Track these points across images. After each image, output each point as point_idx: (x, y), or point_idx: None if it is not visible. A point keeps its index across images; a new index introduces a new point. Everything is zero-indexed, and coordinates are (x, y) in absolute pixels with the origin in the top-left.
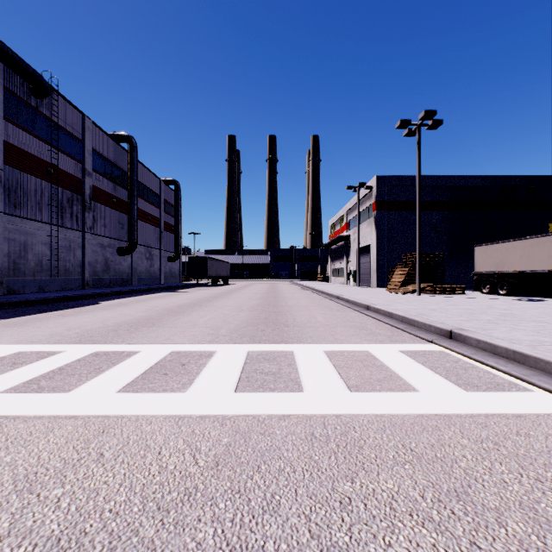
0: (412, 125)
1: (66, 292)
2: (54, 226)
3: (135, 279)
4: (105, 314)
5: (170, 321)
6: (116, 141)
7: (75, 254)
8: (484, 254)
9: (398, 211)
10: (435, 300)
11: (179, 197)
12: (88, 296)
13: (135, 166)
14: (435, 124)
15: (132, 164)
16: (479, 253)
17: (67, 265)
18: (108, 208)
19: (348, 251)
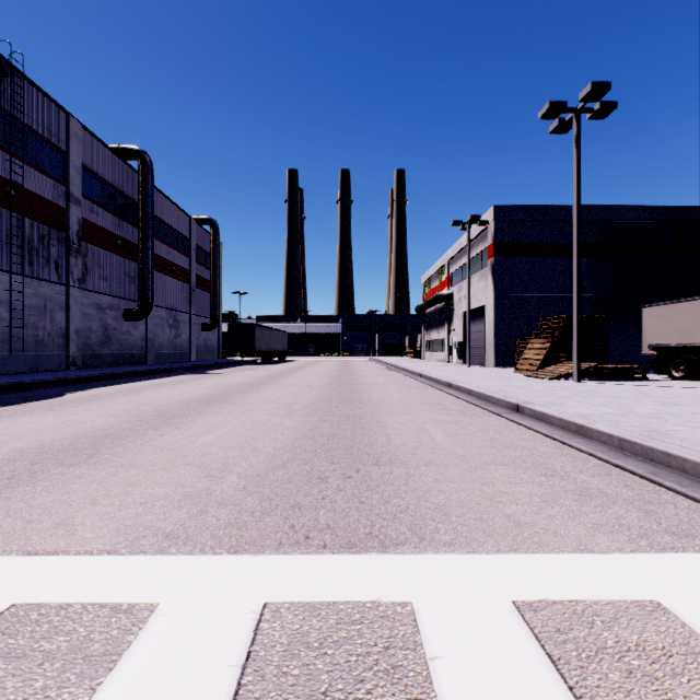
0: (567, 111)
1: (29, 376)
2: (17, 276)
3: (152, 354)
4: (33, 422)
5: (136, 443)
6: (122, 158)
7: (54, 317)
8: (659, 317)
9: (525, 257)
10: (620, 392)
11: (218, 241)
12: (58, 382)
13: (150, 193)
14: (605, 109)
15: (145, 190)
16: (651, 316)
17: (40, 334)
18: (108, 253)
19: (449, 316)
